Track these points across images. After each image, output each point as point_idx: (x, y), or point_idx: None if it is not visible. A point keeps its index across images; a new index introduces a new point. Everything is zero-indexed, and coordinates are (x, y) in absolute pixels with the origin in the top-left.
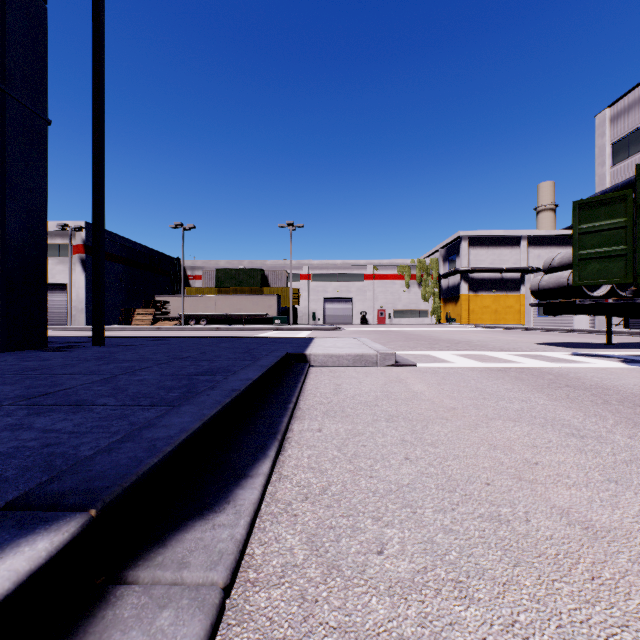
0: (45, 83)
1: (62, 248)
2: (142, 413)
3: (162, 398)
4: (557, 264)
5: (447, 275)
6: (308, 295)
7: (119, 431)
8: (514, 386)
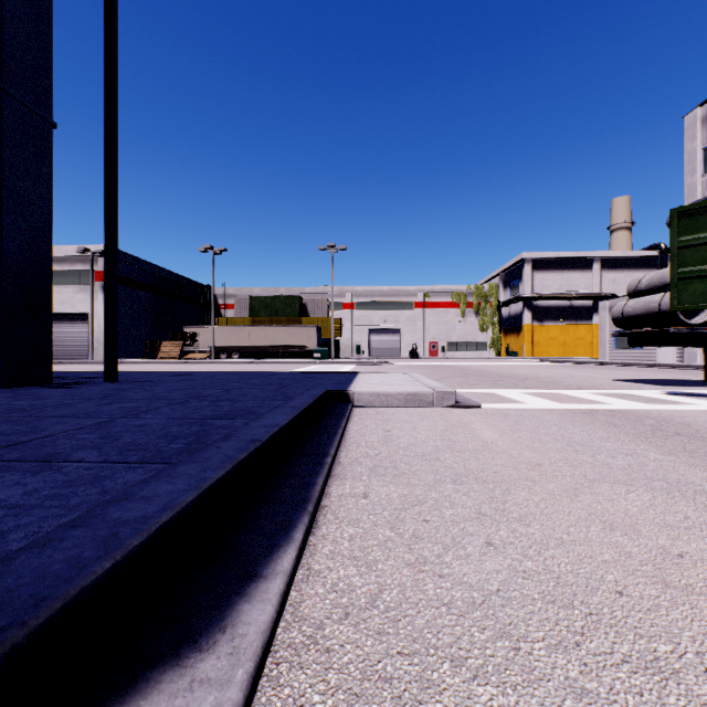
0: (50, 81)
1: (83, 275)
2: (124, 474)
3: (159, 451)
4: (645, 286)
5: (508, 303)
6: (351, 326)
7: (80, 505)
8: (609, 434)
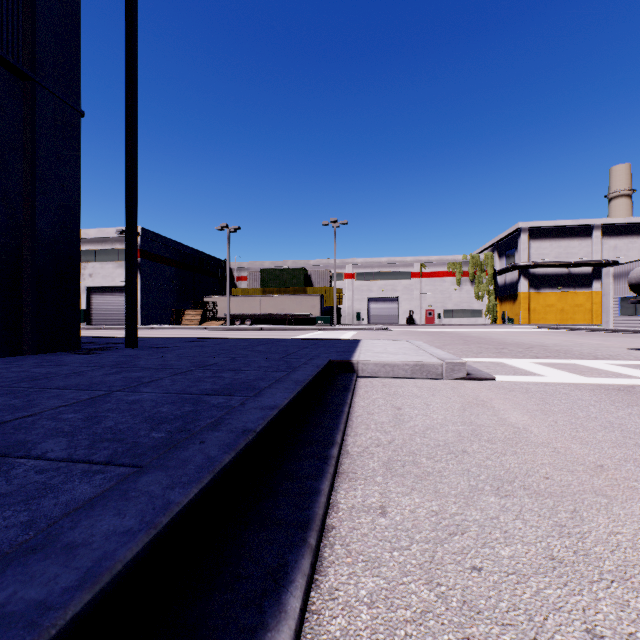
0: (78, 73)
1: (121, 253)
2: (75, 485)
3: (134, 443)
4: None
5: (504, 271)
6: (352, 294)
7: None
8: None
